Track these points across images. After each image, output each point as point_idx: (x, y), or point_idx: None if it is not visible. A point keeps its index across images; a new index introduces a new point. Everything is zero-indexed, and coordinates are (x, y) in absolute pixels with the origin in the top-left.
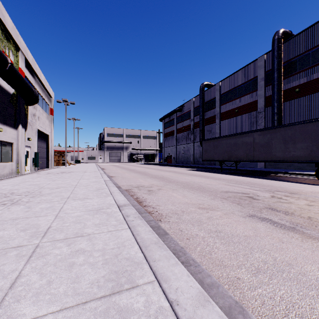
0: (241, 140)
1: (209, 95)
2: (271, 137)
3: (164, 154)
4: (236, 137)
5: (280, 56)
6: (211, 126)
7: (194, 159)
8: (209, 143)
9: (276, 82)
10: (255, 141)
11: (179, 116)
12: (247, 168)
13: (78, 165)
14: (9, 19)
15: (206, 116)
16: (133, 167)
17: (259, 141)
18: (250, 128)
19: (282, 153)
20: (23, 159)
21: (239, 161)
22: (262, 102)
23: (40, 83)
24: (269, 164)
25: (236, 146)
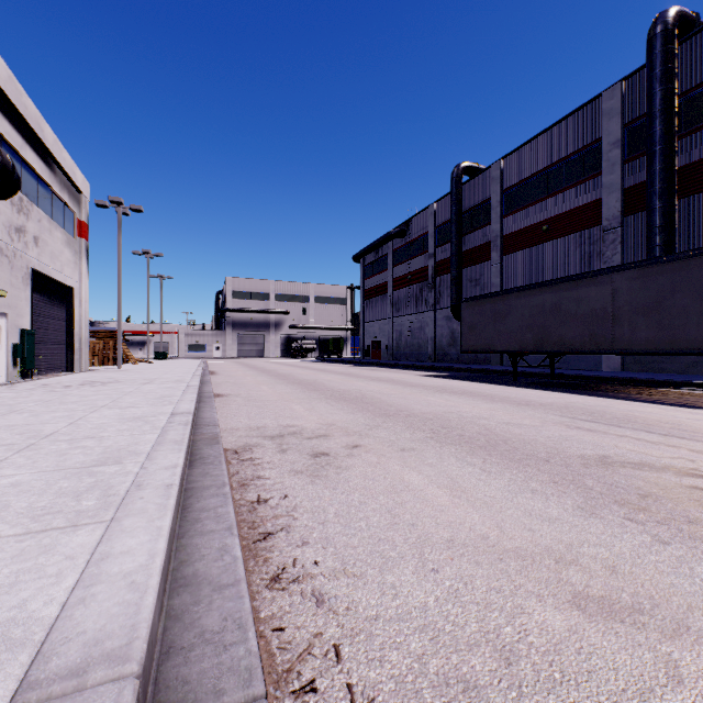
0: (575, 295)
1: (474, 194)
2: (671, 283)
3: (363, 339)
4: (559, 289)
5: (670, 77)
6: (479, 269)
7: (437, 349)
8: (481, 308)
9: (659, 147)
10: (620, 296)
11: (400, 249)
12: (577, 371)
13: (156, 363)
14: None
15: (465, 245)
16: (288, 368)
17: (631, 297)
18: (583, 270)
19: None
20: None
21: (569, 352)
22: (617, 204)
23: (41, 151)
24: (634, 361)
25: (559, 312)
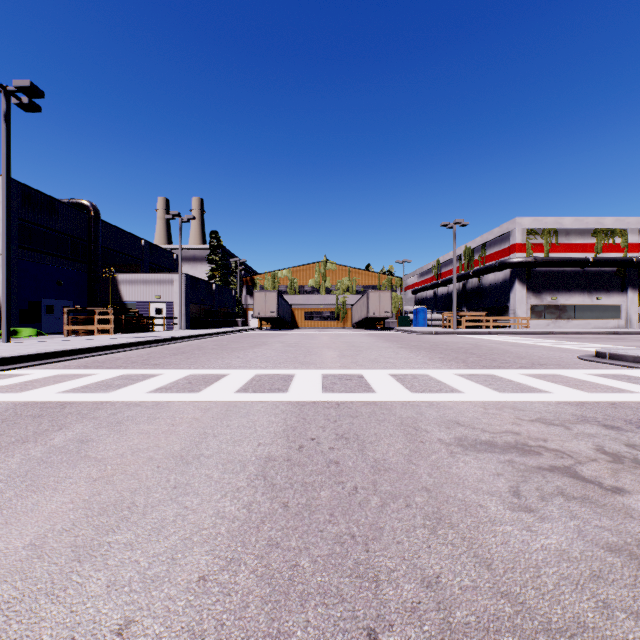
0: None
1: None
2: None
3: None
4: None
5: None
6: None
7: None
8: None
9: None
10: None
11: None
12: None
13: None
14: (609, 219)
15: None
16: None
17: None
18: None
19: None
20: (635, 317)
21: None
22: None
23: None
24: None
25: None
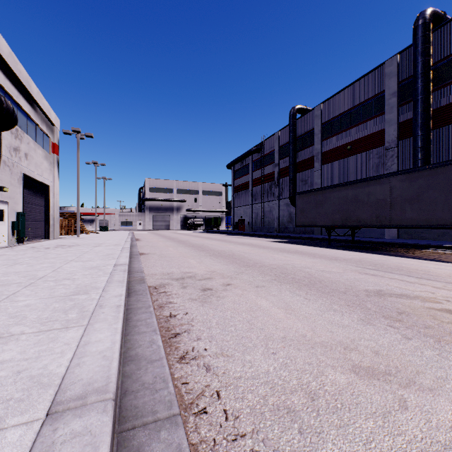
0: (366, 191)
1: (304, 125)
2: (426, 183)
3: (233, 218)
4: (357, 187)
5: (427, 52)
6: (307, 173)
7: (280, 224)
8: (308, 198)
9: (421, 97)
10: (395, 191)
11: (257, 160)
12: (369, 238)
13: (101, 233)
14: None
15: (298, 158)
16: (186, 237)
17: (402, 192)
18: (373, 174)
19: (450, 211)
20: None
21: (363, 226)
22: (394, 132)
23: (29, 99)
24: (405, 232)
25: (357, 201)
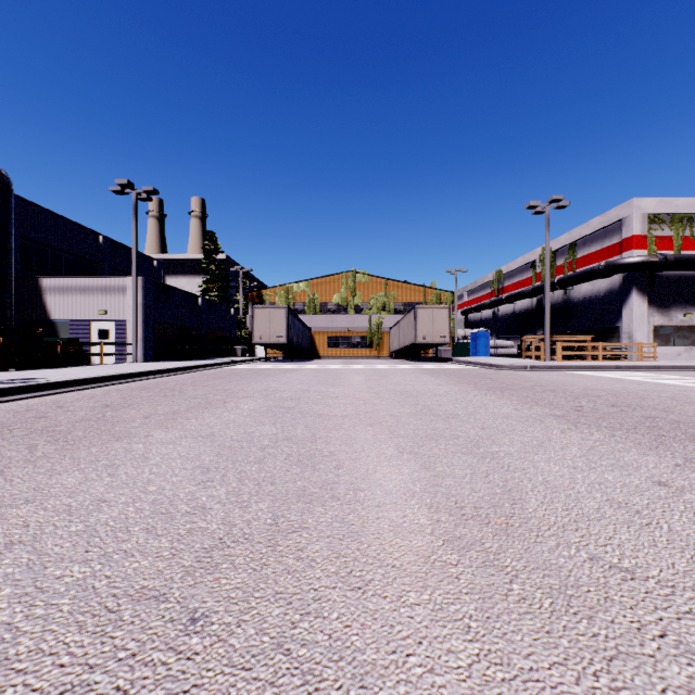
0: None
1: None
2: None
3: None
4: None
5: None
6: None
7: None
8: None
9: None
10: None
11: None
12: None
13: None
14: None
15: None
16: None
17: None
18: None
19: None
20: None
21: None
22: None
23: None
24: None
25: None
